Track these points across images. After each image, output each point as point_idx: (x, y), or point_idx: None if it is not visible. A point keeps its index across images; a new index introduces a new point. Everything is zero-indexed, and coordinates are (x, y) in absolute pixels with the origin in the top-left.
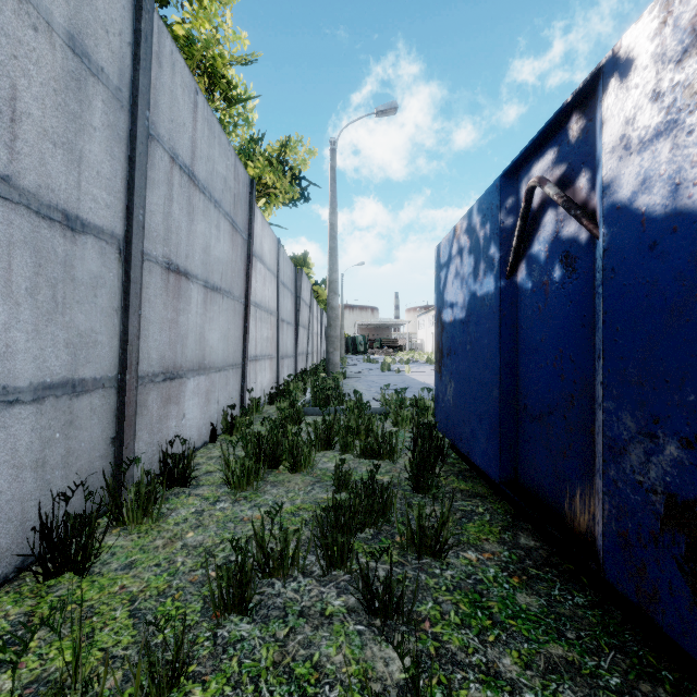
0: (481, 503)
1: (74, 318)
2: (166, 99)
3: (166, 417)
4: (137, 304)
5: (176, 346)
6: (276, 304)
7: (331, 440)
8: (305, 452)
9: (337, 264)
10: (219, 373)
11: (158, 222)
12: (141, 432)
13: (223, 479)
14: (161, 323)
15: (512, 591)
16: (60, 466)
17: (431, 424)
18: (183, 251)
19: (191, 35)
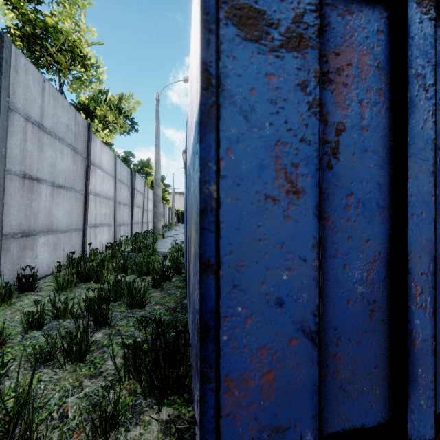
0: (181, 290)
1: None
2: (21, 89)
3: (23, 257)
4: (1, 197)
5: (31, 219)
6: (113, 193)
7: (126, 268)
8: (104, 273)
9: (160, 169)
10: (64, 233)
11: (16, 153)
12: (5, 264)
13: (54, 287)
14: (19, 207)
15: (162, 316)
16: None
17: (181, 258)
18: (35, 167)
19: (56, 27)
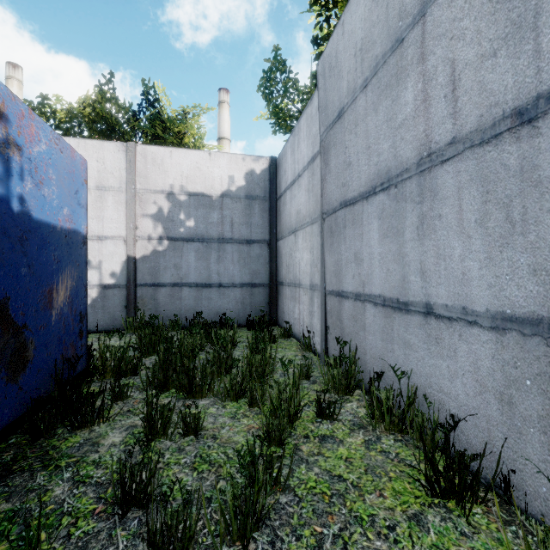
0: None
1: (546, 234)
2: None
3: None
4: None
5: None
6: None
7: None
8: None
9: None
10: None
11: None
12: None
13: None
14: None
15: None
16: (537, 425)
17: None
18: None
19: None
